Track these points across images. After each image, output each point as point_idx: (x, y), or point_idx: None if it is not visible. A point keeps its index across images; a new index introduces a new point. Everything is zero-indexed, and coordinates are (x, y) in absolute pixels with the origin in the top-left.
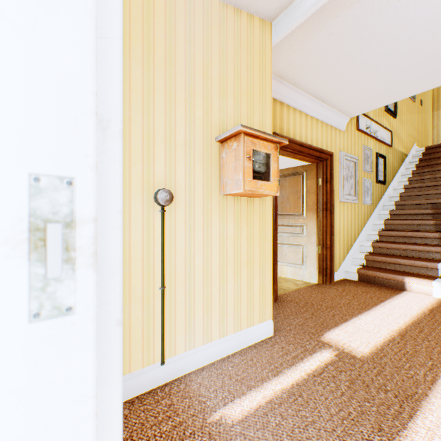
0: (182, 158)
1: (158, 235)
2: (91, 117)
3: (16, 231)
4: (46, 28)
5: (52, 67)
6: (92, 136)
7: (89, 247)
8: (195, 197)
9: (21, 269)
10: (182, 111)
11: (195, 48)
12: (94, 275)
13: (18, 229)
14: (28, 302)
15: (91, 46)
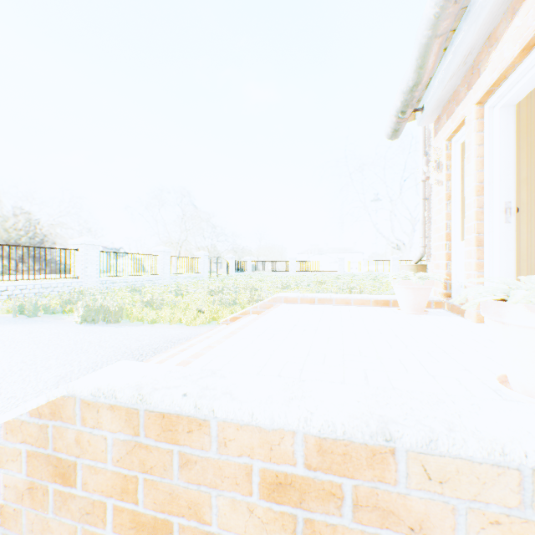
0: (524, 187)
1: None
2: (513, 191)
3: (502, 210)
4: (506, 179)
5: (506, 185)
6: (513, 194)
7: (513, 213)
8: (534, 209)
9: (502, 216)
10: (523, 160)
11: (534, 119)
12: (513, 218)
13: (502, 210)
14: (503, 221)
15: (513, 179)
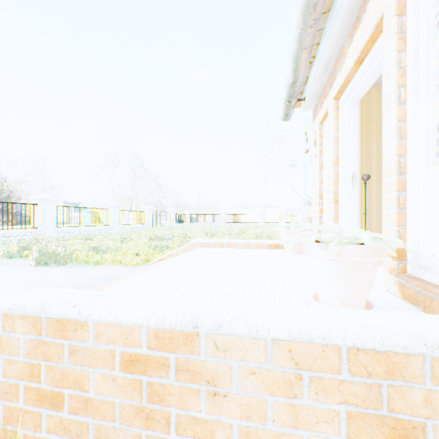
0: (374, 160)
1: (362, 193)
2: (357, 163)
3: (349, 177)
4: (352, 155)
5: (353, 159)
6: (357, 166)
7: (357, 179)
8: (381, 176)
9: (350, 181)
10: (374, 140)
11: (381, 110)
12: (357, 183)
13: (350, 177)
14: (351, 185)
15: (357, 155)
